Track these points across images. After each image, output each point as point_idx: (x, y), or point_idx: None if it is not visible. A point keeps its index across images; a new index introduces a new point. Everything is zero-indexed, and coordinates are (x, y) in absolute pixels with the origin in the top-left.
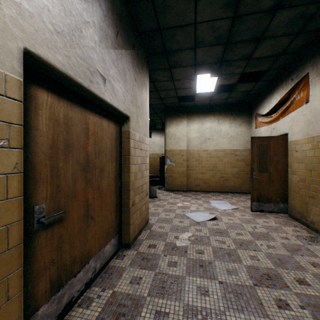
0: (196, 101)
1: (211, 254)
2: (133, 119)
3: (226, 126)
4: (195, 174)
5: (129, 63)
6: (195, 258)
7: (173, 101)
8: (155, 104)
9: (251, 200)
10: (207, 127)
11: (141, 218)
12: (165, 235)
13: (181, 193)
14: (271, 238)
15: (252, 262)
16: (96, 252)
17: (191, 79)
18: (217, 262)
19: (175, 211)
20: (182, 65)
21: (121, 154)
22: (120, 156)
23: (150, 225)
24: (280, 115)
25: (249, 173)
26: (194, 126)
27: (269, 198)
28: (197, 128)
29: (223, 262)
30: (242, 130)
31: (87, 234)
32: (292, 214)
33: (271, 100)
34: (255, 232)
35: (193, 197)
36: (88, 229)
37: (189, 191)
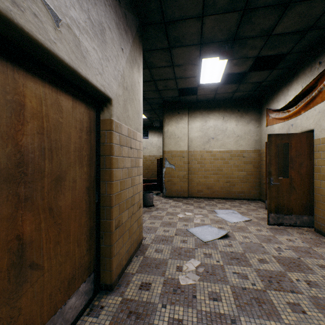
0: (199, 95)
1: (231, 302)
2: (117, 103)
3: (232, 124)
4: (198, 178)
5: (110, 19)
6: (209, 310)
7: (173, 94)
8: (152, 98)
9: (268, 211)
10: (211, 125)
11: (131, 241)
12: (164, 265)
13: (182, 200)
14: (307, 267)
15: (296, 317)
16: (44, 322)
17: (195, 64)
18: (243, 319)
19: (176, 225)
20: (184, 44)
21: (99, 153)
22: (97, 157)
23: (144, 248)
24: (302, 108)
25: (258, 177)
26: (196, 124)
27: (290, 209)
28: (199, 126)
29: (253, 318)
30: (251, 128)
31: (20, 299)
32: (320, 229)
33: (289, 91)
34: (282, 257)
35: (195, 206)
36: (22, 290)
37: (191, 197)
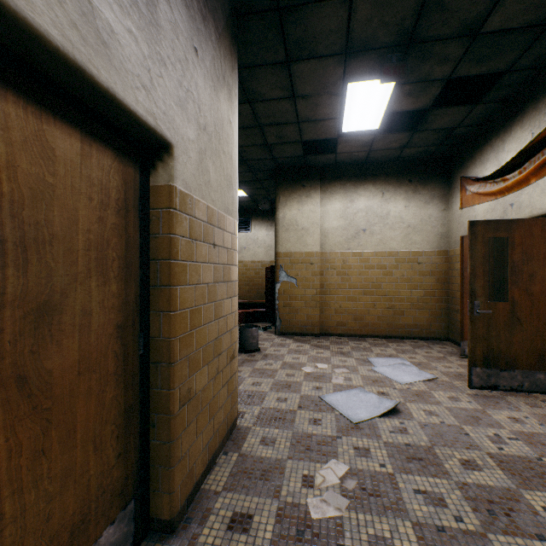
0: (340, 154)
1: None
2: (185, 155)
3: (398, 205)
4: (337, 301)
5: None
6: None
7: (293, 152)
8: (257, 159)
9: (471, 364)
10: (361, 208)
11: (215, 425)
12: (278, 473)
13: (309, 339)
14: None
15: None
16: None
17: (335, 93)
18: None
19: (300, 389)
20: (316, 53)
21: (146, 254)
22: (142, 262)
23: (239, 435)
24: (534, 173)
25: (446, 299)
26: (335, 205)
27: (512, 359)
28: (340, 209)
29: None
30: (432, 212)
31: None
32: None
33: (505, 144)
34: (506, 456)
35: (334, 350)
36: None
37: (325, 335)
